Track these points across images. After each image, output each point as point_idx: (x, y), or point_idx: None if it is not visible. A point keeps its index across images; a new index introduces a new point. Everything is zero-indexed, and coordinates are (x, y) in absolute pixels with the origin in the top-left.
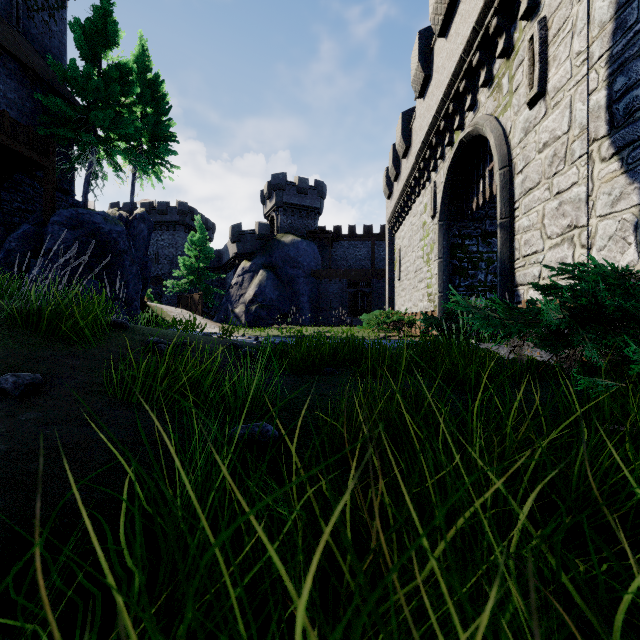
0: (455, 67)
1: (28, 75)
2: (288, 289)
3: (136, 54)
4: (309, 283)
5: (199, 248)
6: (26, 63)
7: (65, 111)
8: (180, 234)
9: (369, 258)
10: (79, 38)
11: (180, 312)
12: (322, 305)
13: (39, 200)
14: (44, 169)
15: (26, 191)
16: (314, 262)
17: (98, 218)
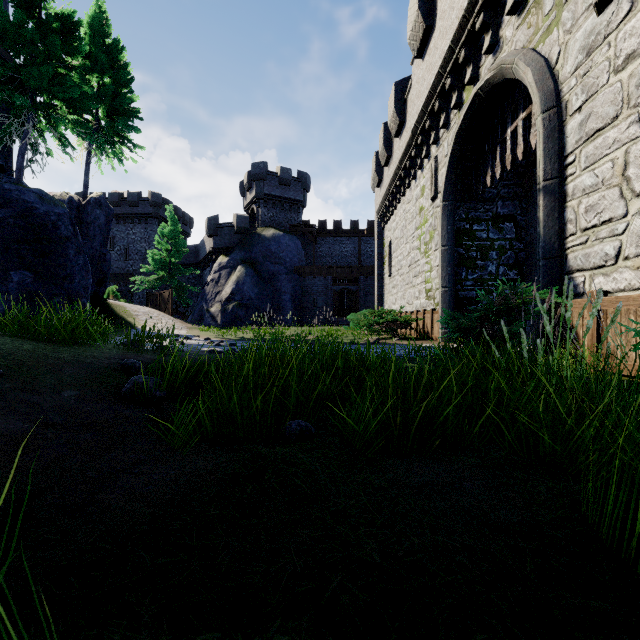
0: None
1: None
2: (269, 286)
3: (91, 14)
4: (292, 280)
5: (171, 241)
6: None
7: None
8: (153, 227)
9: (355, 255)
10: None
11: (146, 311)
12: (306, 304)
13: None
14: None
15: None
16: (297, 258)
17: (31, 196)
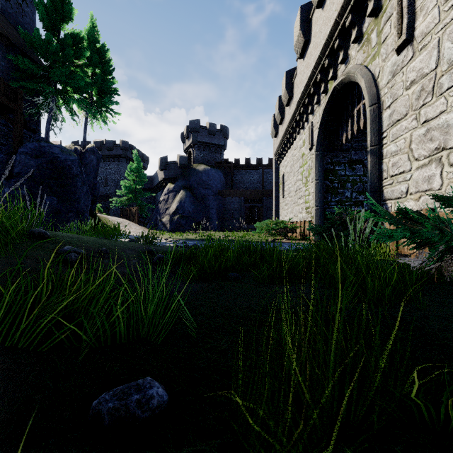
0: (330, 29)
1: (3, 41)
2: (201, 204)
3: (88, 29)
4: (216, 200)
5: (136, 174)
6: (1, 32)
7: (31, 69)
8: (123, 164)
9: (260, 182)
10: (42, 13)
11: (121, 221)
12: (226, 216)
13: (12, 136)
14: (14, 112)
15: (1, 129)
16: (220, 184)
17: (56, 150)
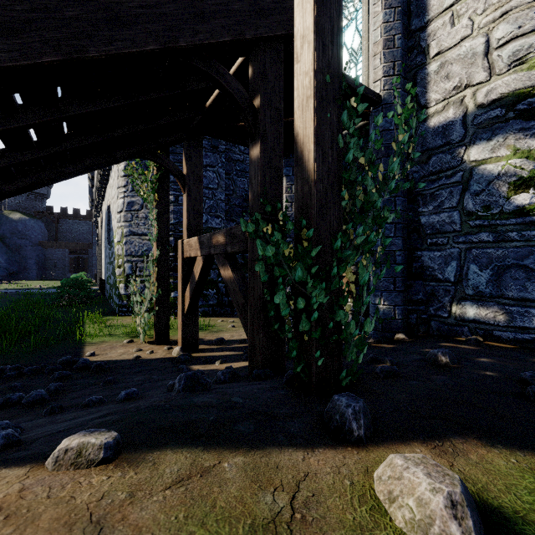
0: (94, 198)
1: None
2: (16, 254)
3: None
4: (36, 250)
5: None
6: None
7: None
8: None
9: (90, 233)
10: None
11: None
12: (48, 265)
13: None
14: None
15: None
16: (41, 235)
17: None
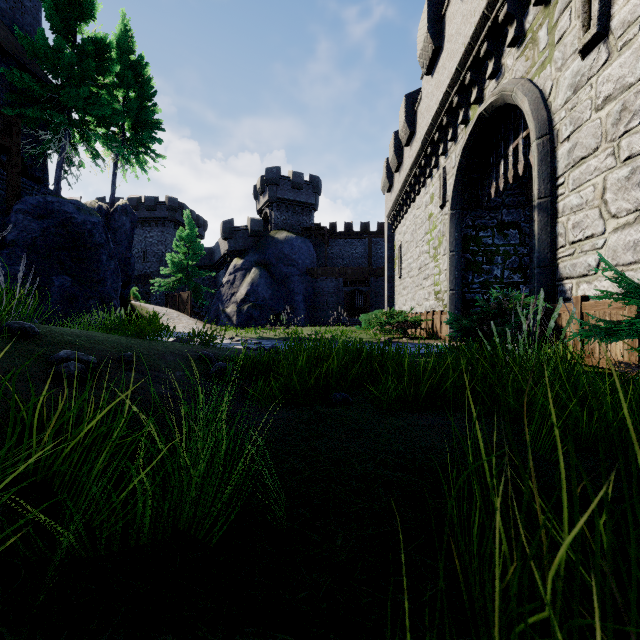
0: (475, 27)
1: None
2: (282, 288)
3: (117, 33)
4: (304, 282)
5: (188, 245)
6: None
7: (34, 89)
8: (169, 231)
9: (366, 256)
10: (49, 8)
11: (167, 312)
12: (317, 305)
13: (5, 187)
14: (7, 151)
15: None
16: (309, 260)
17: (70, 207)
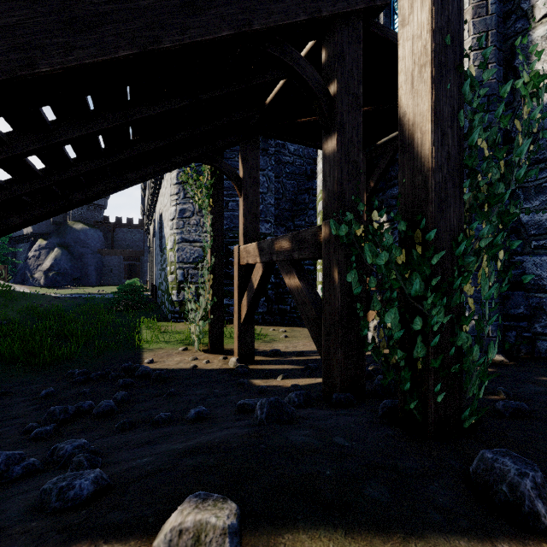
0: (146, 207)
1: None
2: (79, 262)
3: None
4: (95, 258)
5: None
6: None
7: None
8: None
9: (142, 240)
10: None
11: None
12: (105, 272)
13: None
14: None
15: None
16: (100, 243)
17: None
